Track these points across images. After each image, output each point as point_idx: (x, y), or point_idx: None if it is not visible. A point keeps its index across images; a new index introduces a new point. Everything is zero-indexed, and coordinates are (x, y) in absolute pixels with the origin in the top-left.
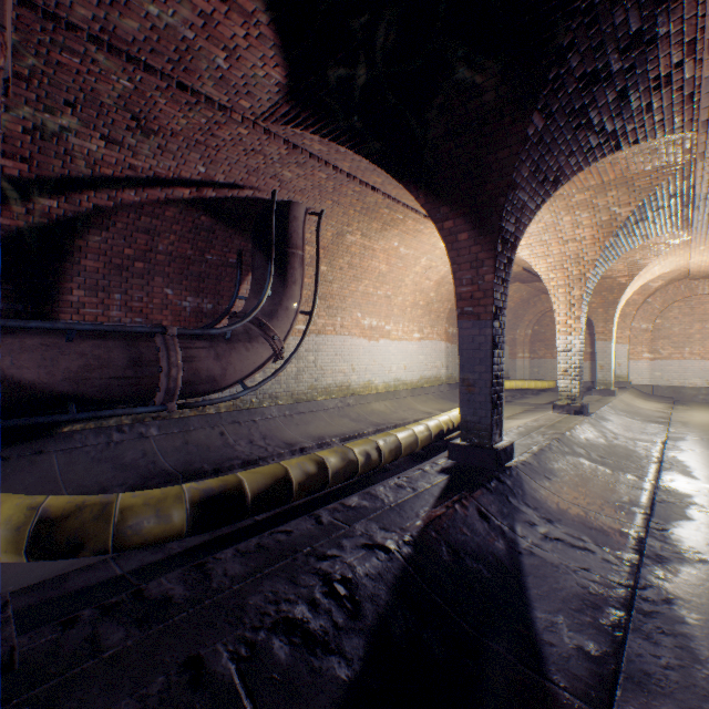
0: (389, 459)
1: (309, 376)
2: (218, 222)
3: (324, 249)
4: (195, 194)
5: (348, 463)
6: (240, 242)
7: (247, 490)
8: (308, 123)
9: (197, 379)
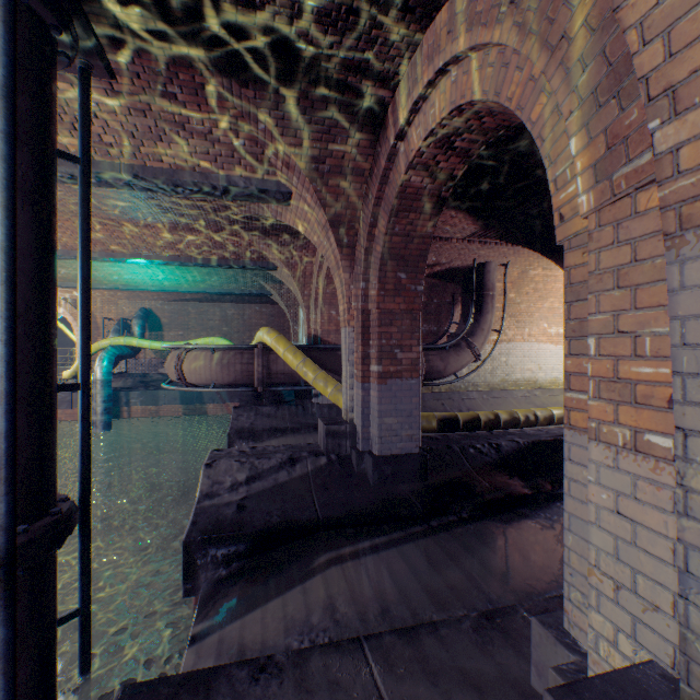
0: (543, 422)
1: (501, 372)
2: (441, 281)
3: (511, 283)
4: (429, 270)
5: (513, 418)
6: (453, 289)
7: (460, 419)
8: (491, 236)
9: (431, 371)
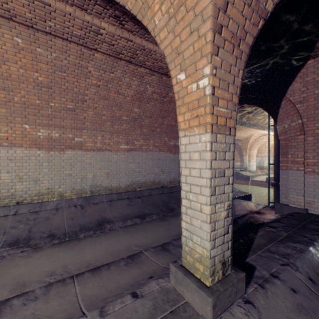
0: None
1: None
2: None
3: None
4: None
5: None
6: None
7: None
8: None
9: None
